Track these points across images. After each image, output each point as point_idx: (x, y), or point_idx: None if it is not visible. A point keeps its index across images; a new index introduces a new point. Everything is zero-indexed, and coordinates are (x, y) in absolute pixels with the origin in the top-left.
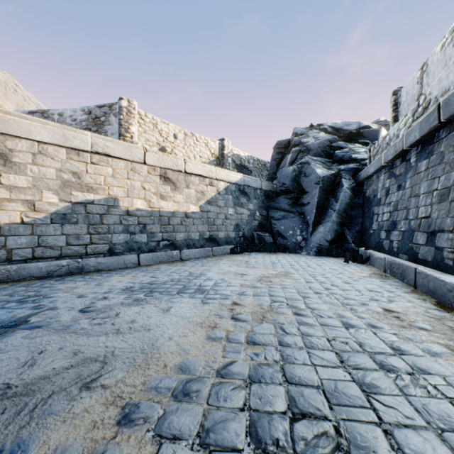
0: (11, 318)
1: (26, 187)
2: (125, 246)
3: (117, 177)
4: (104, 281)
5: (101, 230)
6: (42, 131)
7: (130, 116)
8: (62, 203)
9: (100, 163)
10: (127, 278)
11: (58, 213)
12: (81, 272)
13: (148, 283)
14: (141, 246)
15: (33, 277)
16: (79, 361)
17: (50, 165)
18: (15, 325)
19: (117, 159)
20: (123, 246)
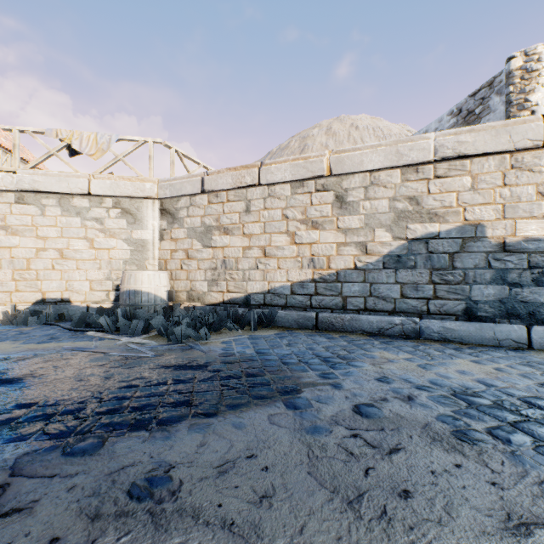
0: (294, 380)
1: (358, 228)
2: (498, 307)
3: (480, 189)
4: (437, 362)
5: (451, 277)
6: (373, 157)
7: (529, 78)
8: (396, 241)
9: (449, 174)
10: (481, 369)
11: (391, 255)
12: (419, 338)
13: (521, 398)
14: (535, 310)
15: (364, 331)
16: (246, 522)
17: (382, 196)
18: (286, 392)
19: (480, 158)
20: (491, 307)
